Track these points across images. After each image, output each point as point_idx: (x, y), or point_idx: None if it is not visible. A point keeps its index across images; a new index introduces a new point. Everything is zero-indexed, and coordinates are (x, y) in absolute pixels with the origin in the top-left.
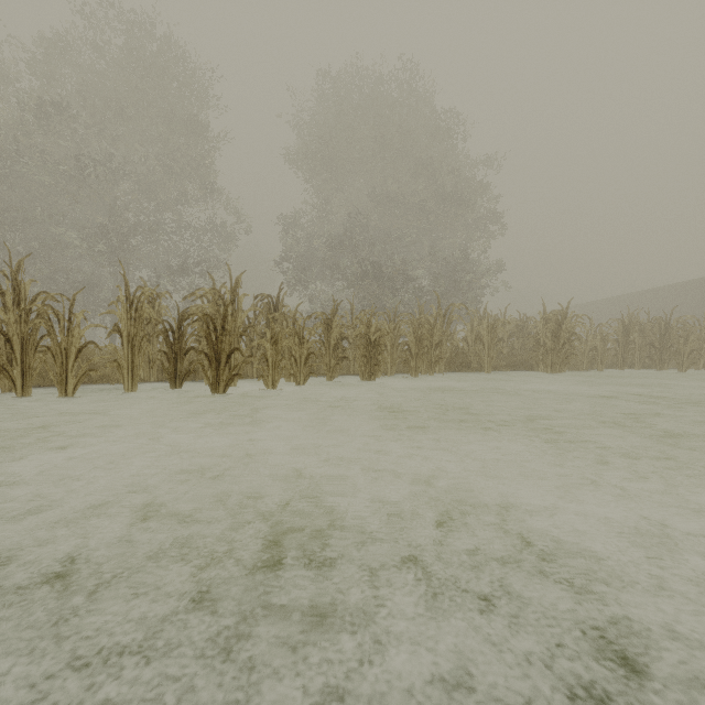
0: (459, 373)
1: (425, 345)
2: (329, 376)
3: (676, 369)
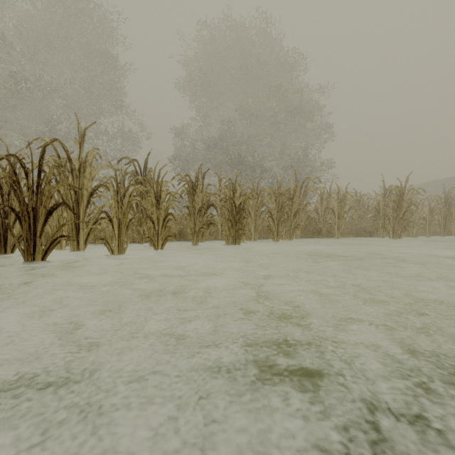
0: (313, 239)
1: (285, 212)
2: (194, 240)
3: None
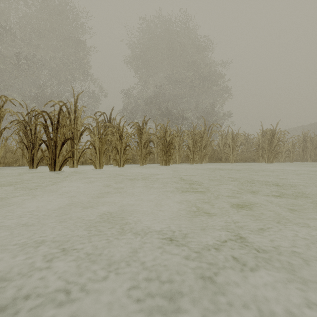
0: (216, 163)
1: (198, 146)
2: (141, 162)
3: None
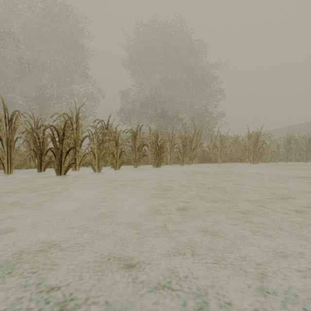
0: (205, 164)
1: (188, 148)
2: (135, 164)
3: None
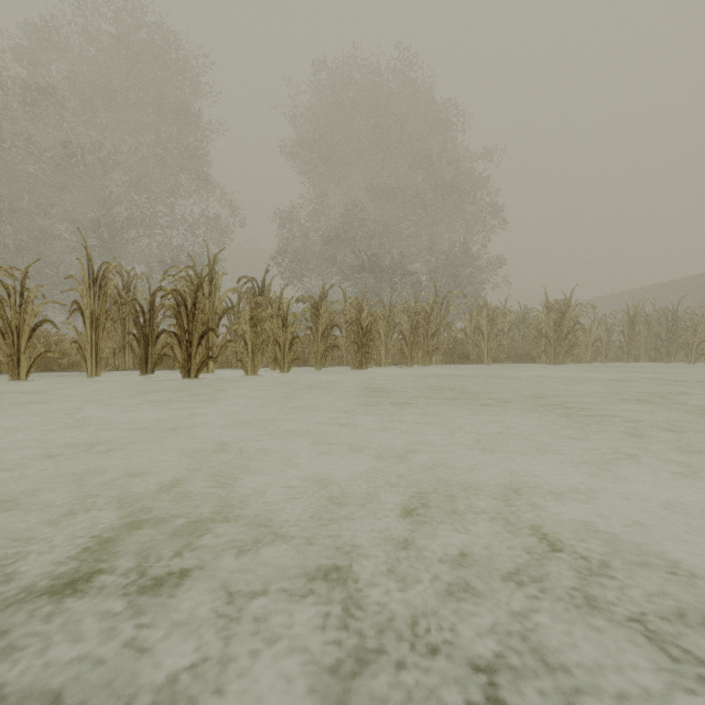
0: (458, 365)
1: (421, 334)
2: (318, 364)
3: (683, 362)
